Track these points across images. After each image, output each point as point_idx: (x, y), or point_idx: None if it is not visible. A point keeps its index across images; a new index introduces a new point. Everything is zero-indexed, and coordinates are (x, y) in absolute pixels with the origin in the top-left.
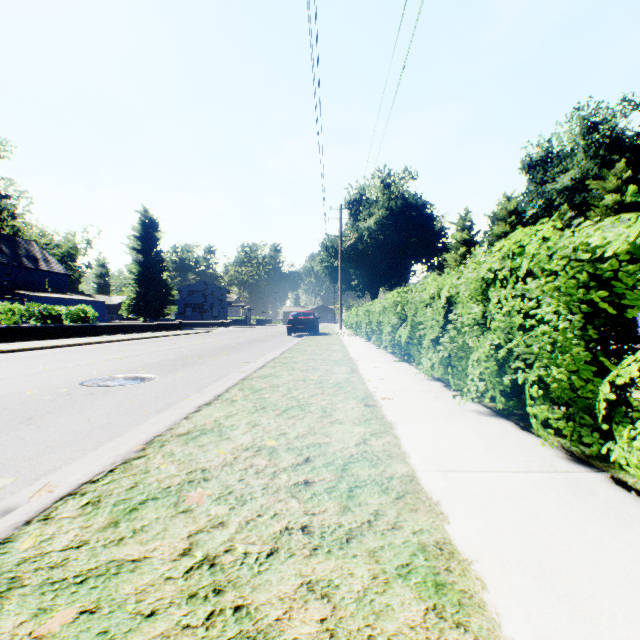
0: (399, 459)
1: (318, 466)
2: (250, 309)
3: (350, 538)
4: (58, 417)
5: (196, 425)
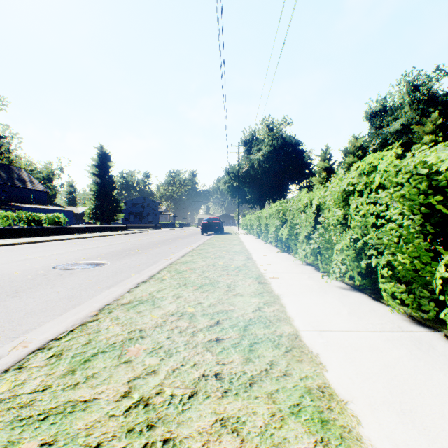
0: (286, 322)
1: (226, 327)
2: (175, 216)
3: (252, 383)
4: (36, 291)
5: (136, 297)
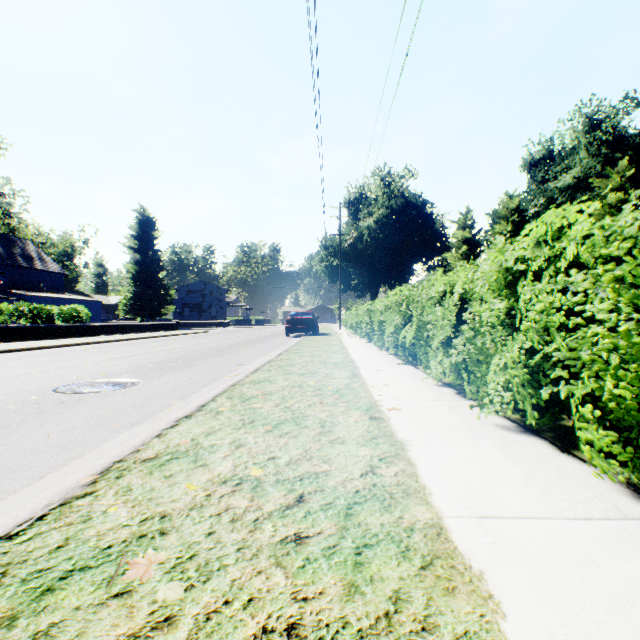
0: (418, 498)
1: (314, 510)
2: (248, 309)
3: None
4: (13, 432)
5: (168, 446)
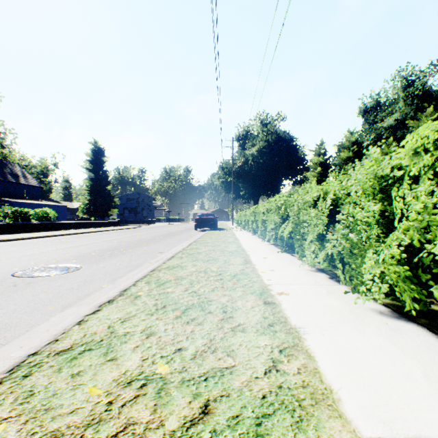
0: (329, 407)
1: (220, 427)
2: (169, 211)
3: None
4: None
5: (85, 334)
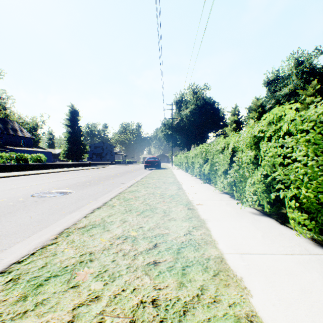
0: (212, 245)
1: (162, 250)
2: (125, 156)
3: (186, 311)
4: (13, 215)
5: (90, 221)
